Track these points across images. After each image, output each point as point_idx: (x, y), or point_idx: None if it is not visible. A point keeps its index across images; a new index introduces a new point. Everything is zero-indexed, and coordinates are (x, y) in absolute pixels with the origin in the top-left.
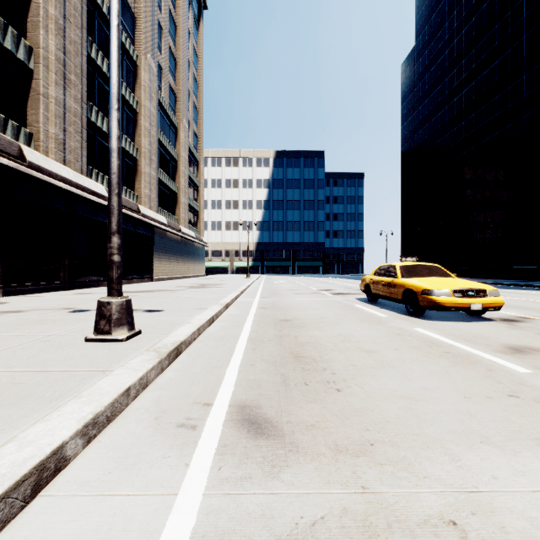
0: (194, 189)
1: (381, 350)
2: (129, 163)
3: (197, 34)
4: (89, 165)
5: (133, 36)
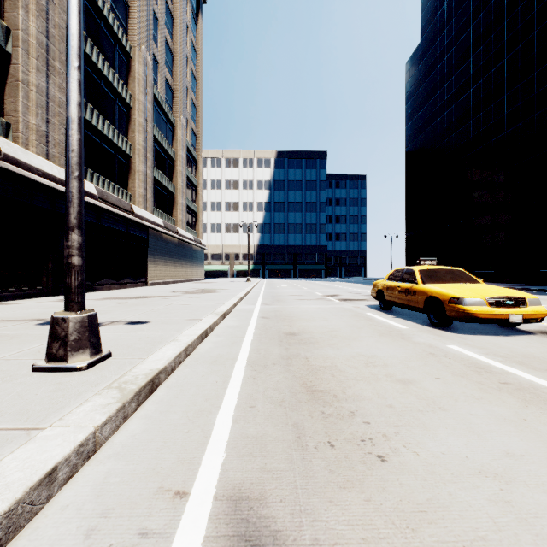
0: (192, 190)
1: (419, 380)
2: (122, 160)
3: (196, 29)
4: None
5: (126, 26)
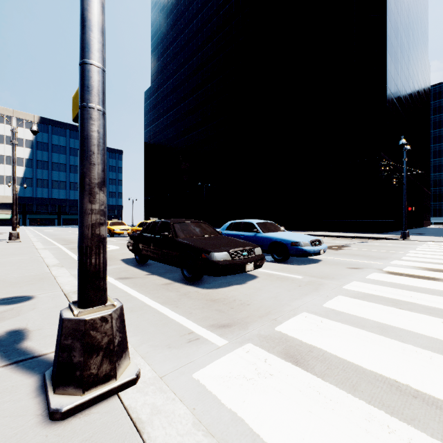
0: None
1: None
2: None
3: None
4: None
5: None
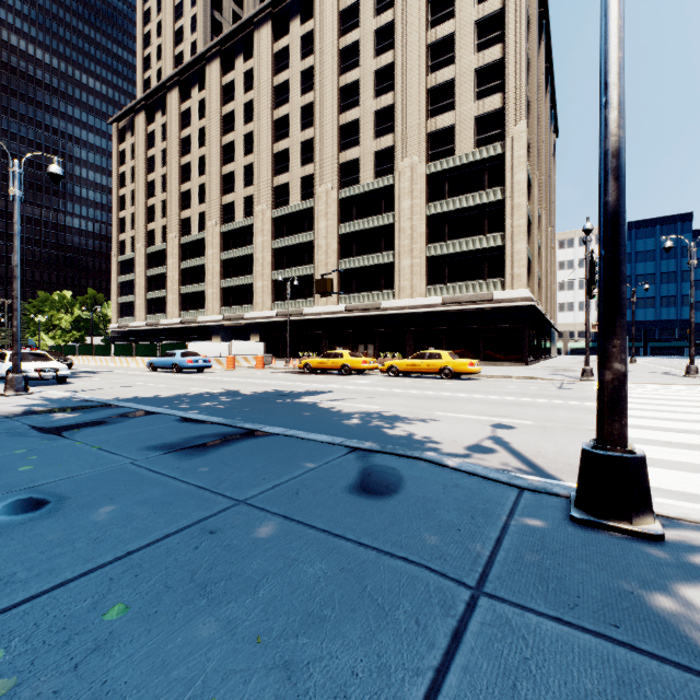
0: None
1: None
2: None
3: None
4: None
5: None
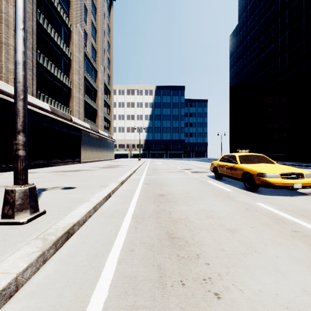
0: (107, 107)
1: (241, 228)
2: (65, 90)
3: (109, 15)
4: (38, 91)
5: (68, 12)
